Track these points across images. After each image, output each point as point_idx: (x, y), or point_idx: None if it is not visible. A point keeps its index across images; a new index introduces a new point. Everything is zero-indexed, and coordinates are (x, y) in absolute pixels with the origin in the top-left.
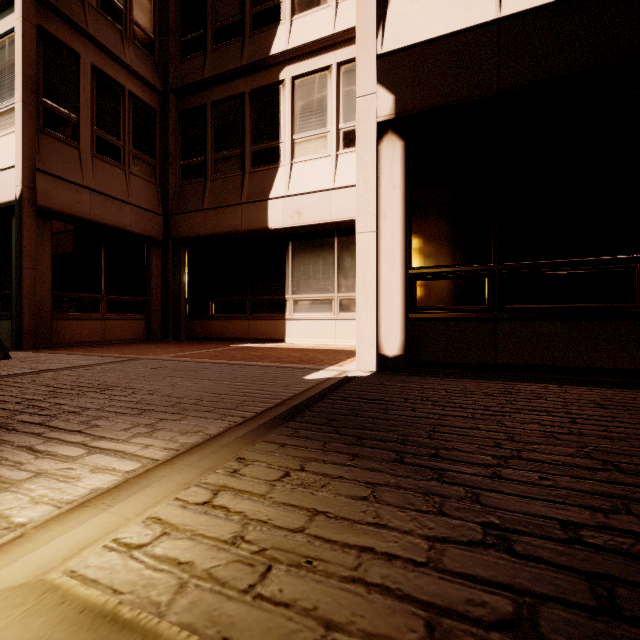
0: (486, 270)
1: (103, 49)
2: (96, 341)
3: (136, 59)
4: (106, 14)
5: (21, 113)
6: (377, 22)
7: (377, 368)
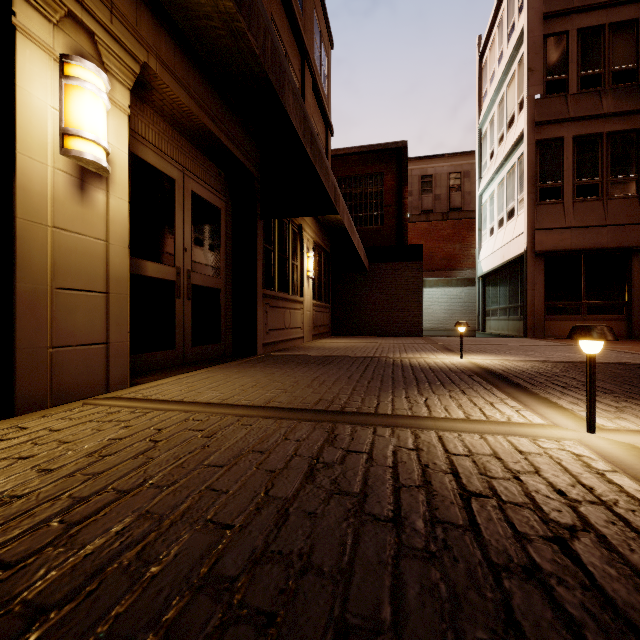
0: None
1: (581, 119)
2: None
3: (614, 101)
4: (585, 89)
5: (526, 201)
6: None
7: None
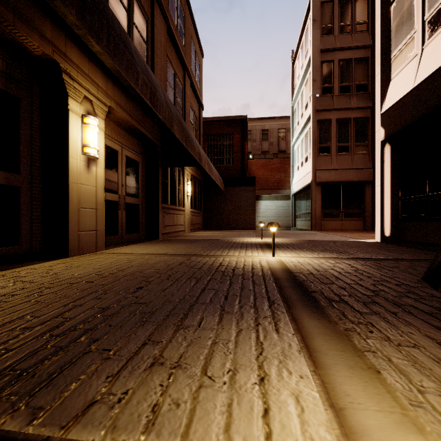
0: (423, 197)
1: (340, 109)
2: (338, 229)
3: (356, 101)
4: (342, 93)
5: (311, 153)
6: (382, 99)
7: (382, 241)
